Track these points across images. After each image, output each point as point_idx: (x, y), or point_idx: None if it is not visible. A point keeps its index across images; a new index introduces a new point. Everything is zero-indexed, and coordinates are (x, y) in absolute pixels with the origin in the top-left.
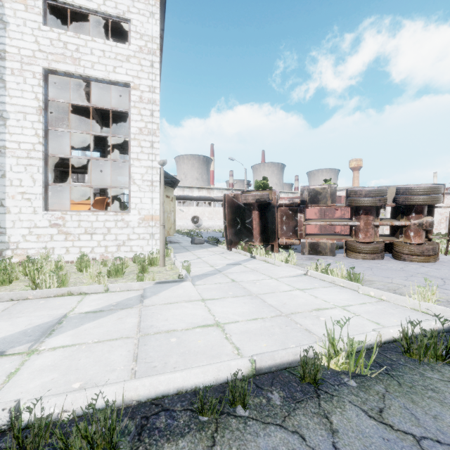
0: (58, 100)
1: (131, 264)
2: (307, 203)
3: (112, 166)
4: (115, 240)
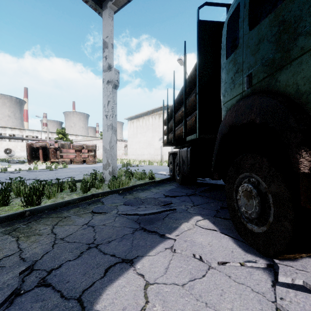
0: None
1: None
2: (60, 148)
3: None
4: None
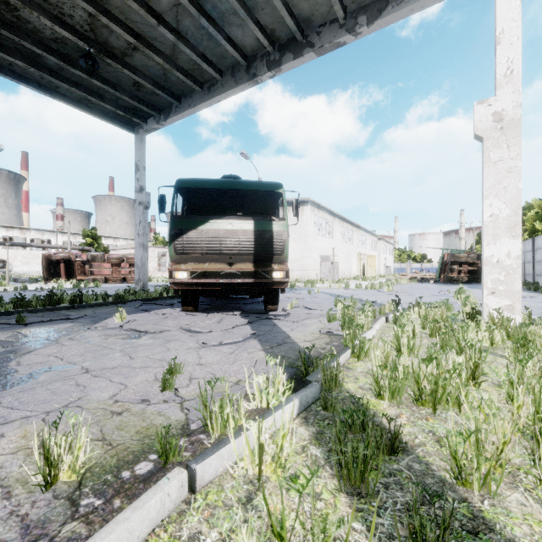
0: None
1: None
2: (90, 261)
3: None
4: None
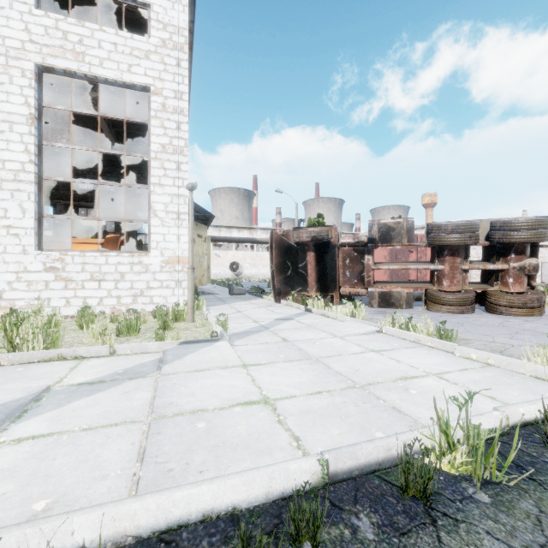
0: (56, 106)
1: (150, 319)
2: (377, 242)
3: (131, 199)
4: (131, 289)
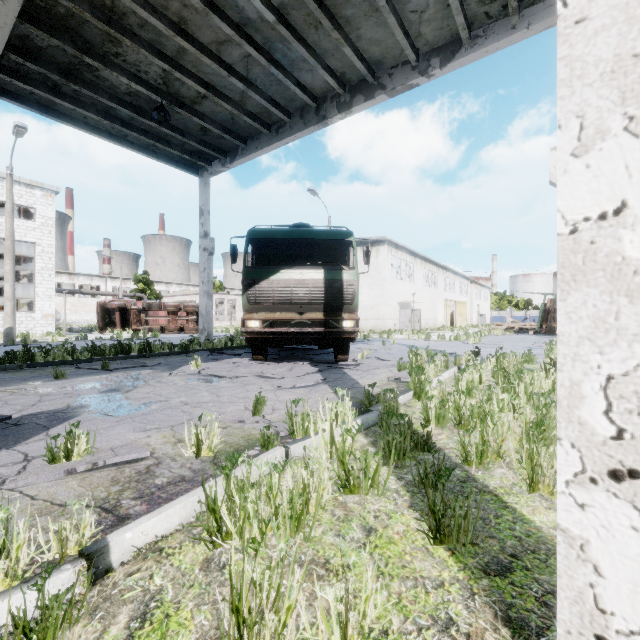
0: None
1: None
2: (146, 309)
3: None
4: (26, 327)
